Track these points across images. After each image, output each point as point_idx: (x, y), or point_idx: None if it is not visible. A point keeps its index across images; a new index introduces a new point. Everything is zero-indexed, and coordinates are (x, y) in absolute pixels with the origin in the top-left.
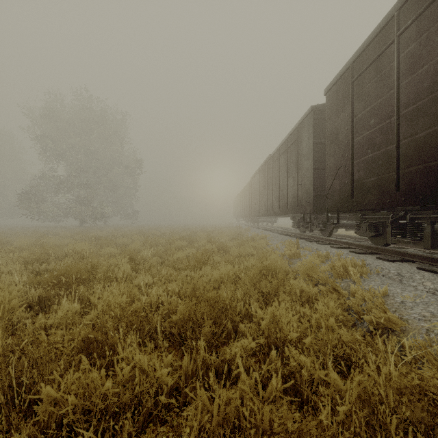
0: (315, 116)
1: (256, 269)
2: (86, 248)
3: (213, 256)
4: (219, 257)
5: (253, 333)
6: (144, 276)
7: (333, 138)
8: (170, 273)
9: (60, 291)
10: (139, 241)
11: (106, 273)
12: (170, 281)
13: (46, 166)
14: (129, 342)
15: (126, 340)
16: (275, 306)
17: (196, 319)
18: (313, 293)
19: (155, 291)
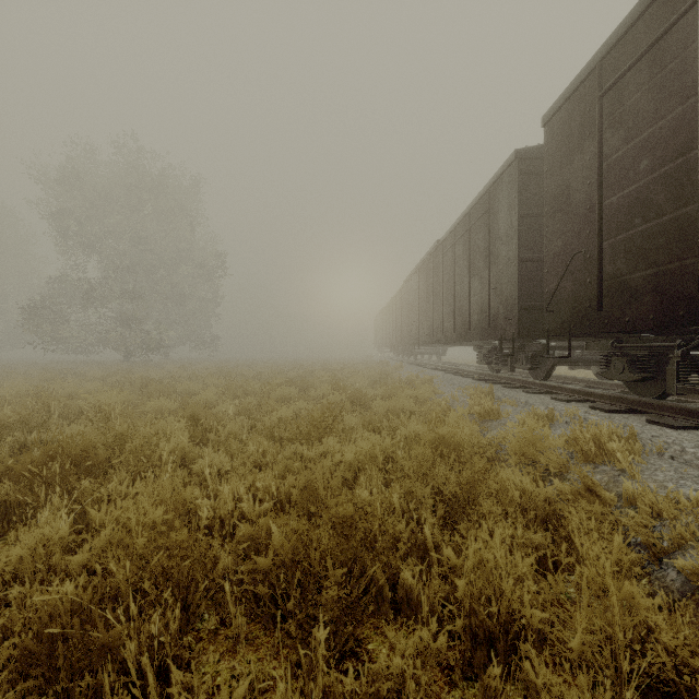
0: (523, 168)
1: (425, 442)
2: (119, 401)
3: (342, 415)
4: (353, 418)
5: (434, 597)
6: (214, 455)
7: (560, 203)
8: (264, 449)
9: (46, 490)
10: (217, 386)
11: (142, 450)
12: (263, 467)
13: (68, 263)
14: (152, 632)
15: (148, 627)
16: (472, 526)
17: (308, 566)
18: (546, 496)
19: (229, 491)
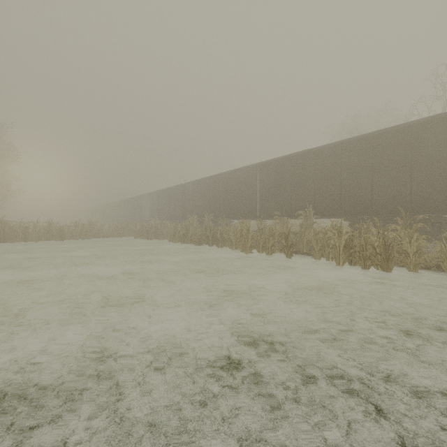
0: (124, 202)
1: None
2: None
3: None
4: None
5: None
6: None
7: (126, 209)
8: None
9: None
10: None
11: None
12: None
13: None
14: None
15: None
16: None
17: None
18: None
19: None
